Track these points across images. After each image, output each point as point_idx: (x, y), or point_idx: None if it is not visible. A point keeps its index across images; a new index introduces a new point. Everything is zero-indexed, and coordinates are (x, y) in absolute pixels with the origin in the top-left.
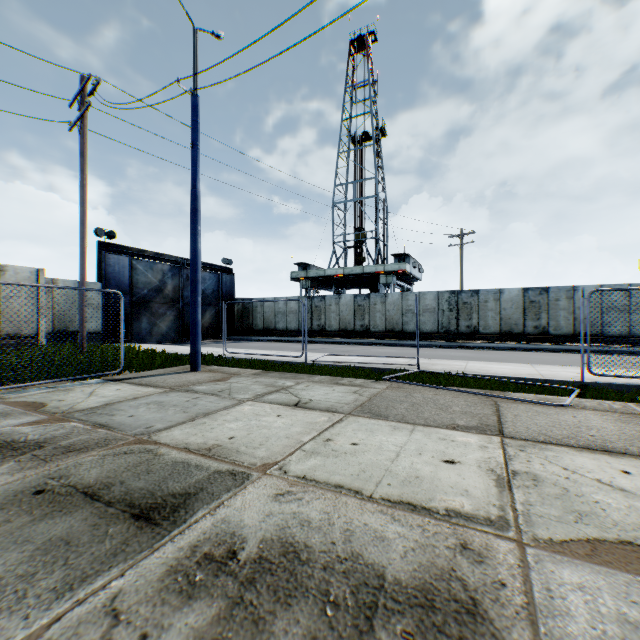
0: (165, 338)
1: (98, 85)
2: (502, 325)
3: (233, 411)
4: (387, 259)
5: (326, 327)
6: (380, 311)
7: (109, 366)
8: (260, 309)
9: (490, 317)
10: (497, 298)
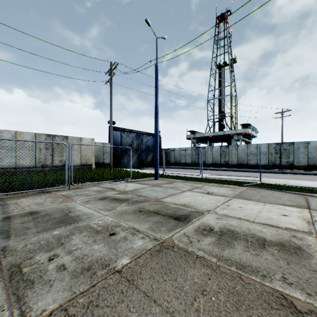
0: (133, 166)
1: (117, 65)
2: (308, 161)
3: (183, 194)
4: (237, 127)
5: (205, 162)
6: (234, 154)
7: (123, 177)
8: (173, 153)
9: (300, 157)
10: (305, 146)
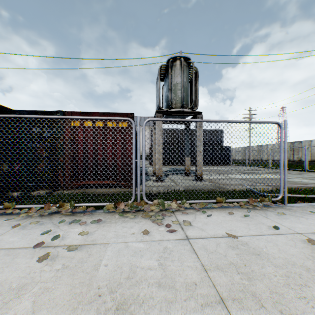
0: None
1: None
2: None
3: None
4: None
5: None
6: None
7: None
8: None
9: None
10: None
